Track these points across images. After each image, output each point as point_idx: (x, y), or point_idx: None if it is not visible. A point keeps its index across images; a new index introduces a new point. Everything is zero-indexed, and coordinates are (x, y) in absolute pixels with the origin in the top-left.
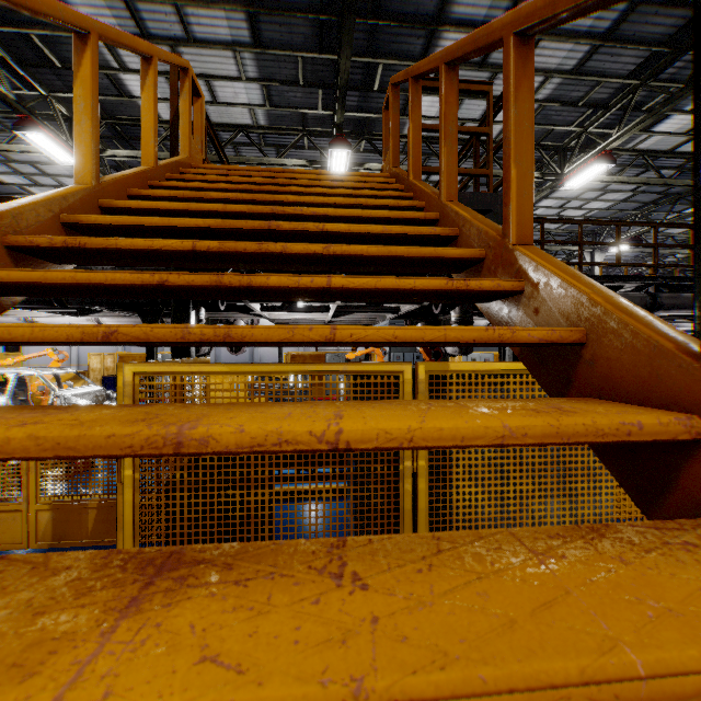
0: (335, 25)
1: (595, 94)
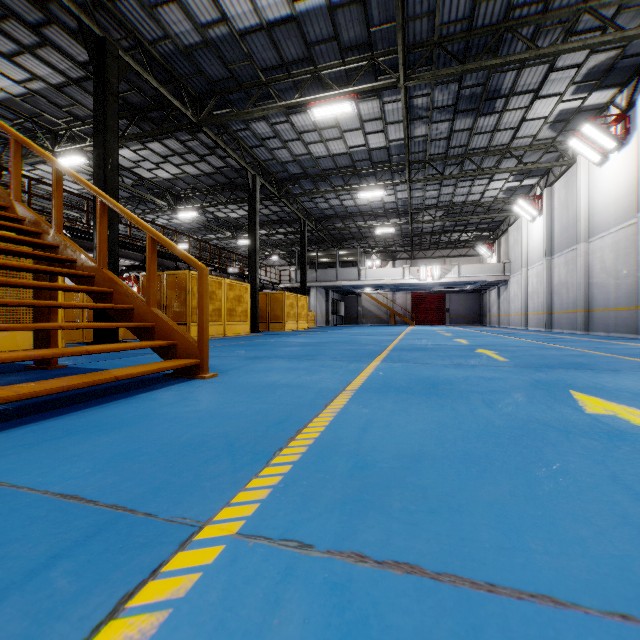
0: None
1: (74, 110)
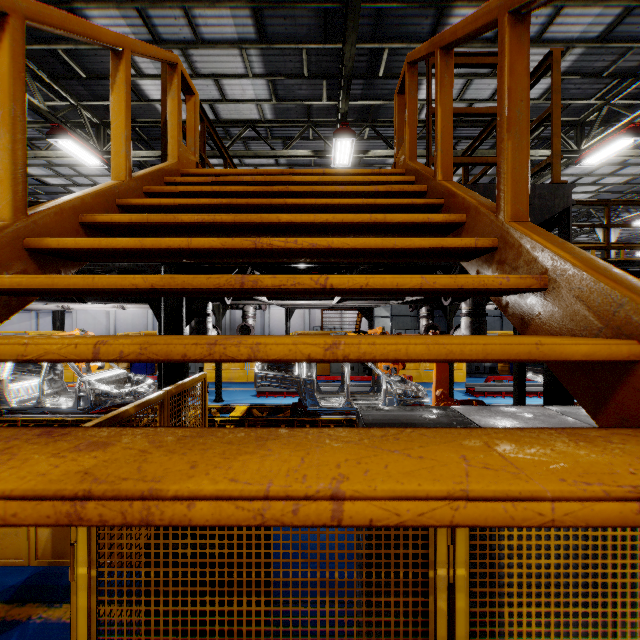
0: (340, 13)
1: (622, 63)
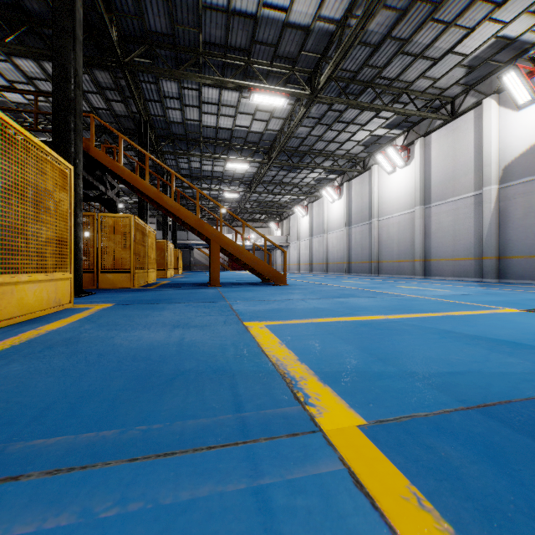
0: None
1: None
